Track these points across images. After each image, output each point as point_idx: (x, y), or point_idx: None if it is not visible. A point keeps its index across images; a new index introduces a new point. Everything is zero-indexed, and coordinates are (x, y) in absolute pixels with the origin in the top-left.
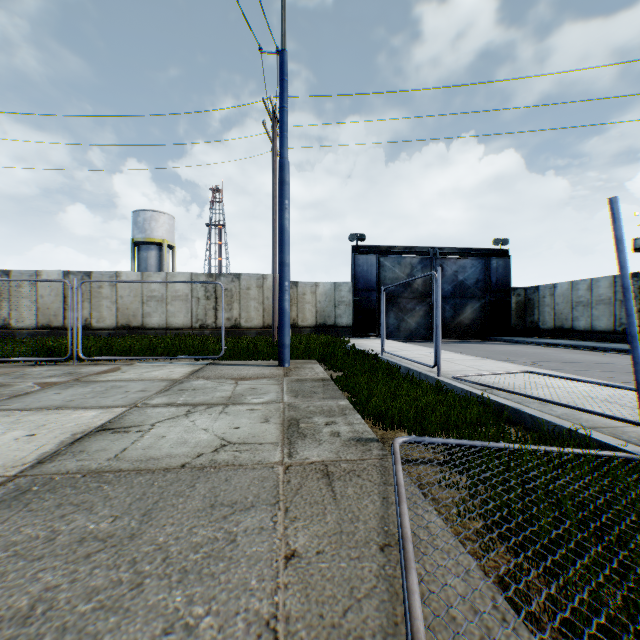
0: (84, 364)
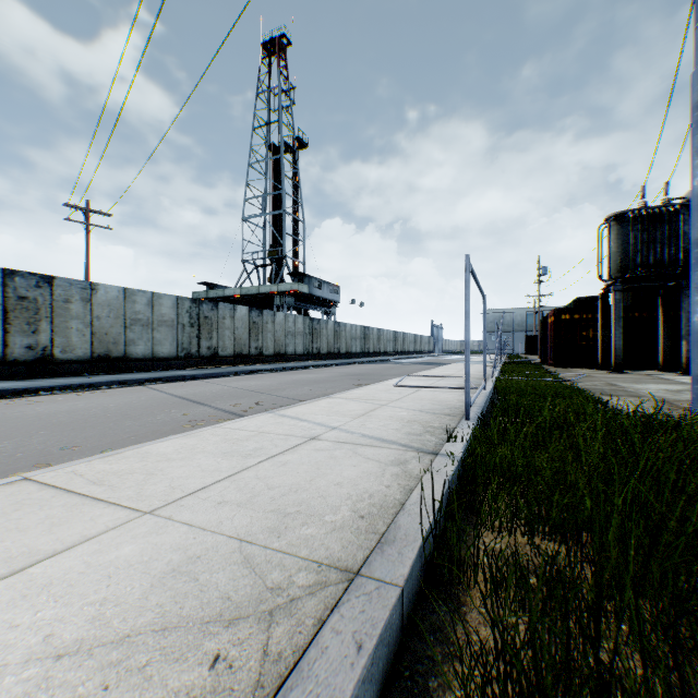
0: None
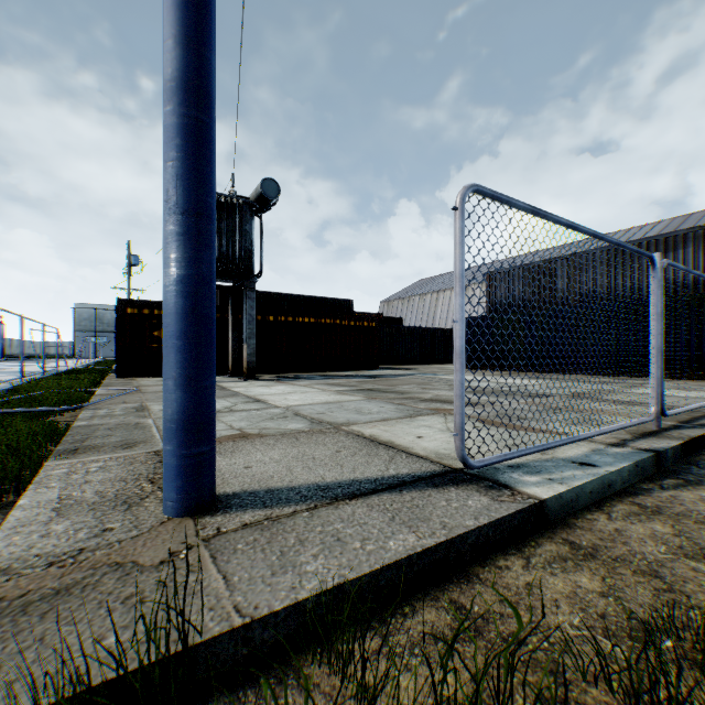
0: (664, 432)
